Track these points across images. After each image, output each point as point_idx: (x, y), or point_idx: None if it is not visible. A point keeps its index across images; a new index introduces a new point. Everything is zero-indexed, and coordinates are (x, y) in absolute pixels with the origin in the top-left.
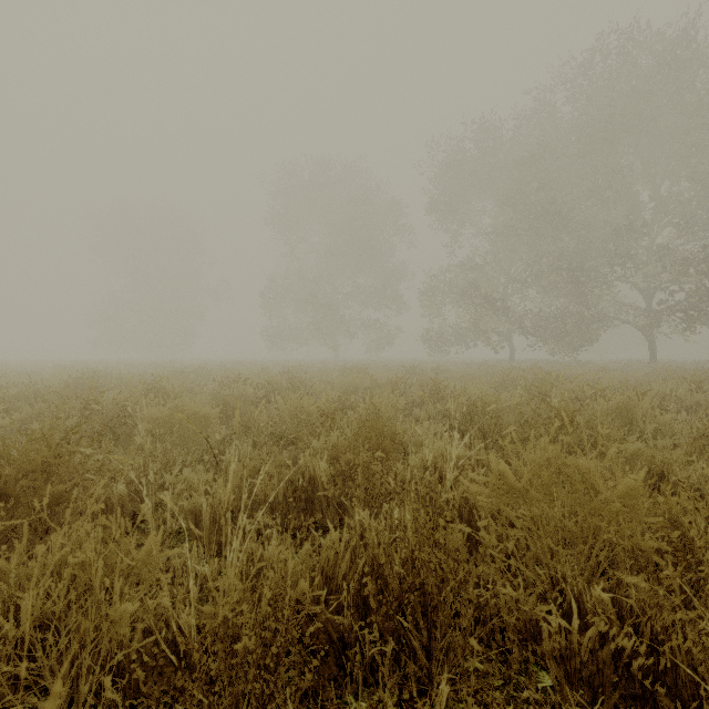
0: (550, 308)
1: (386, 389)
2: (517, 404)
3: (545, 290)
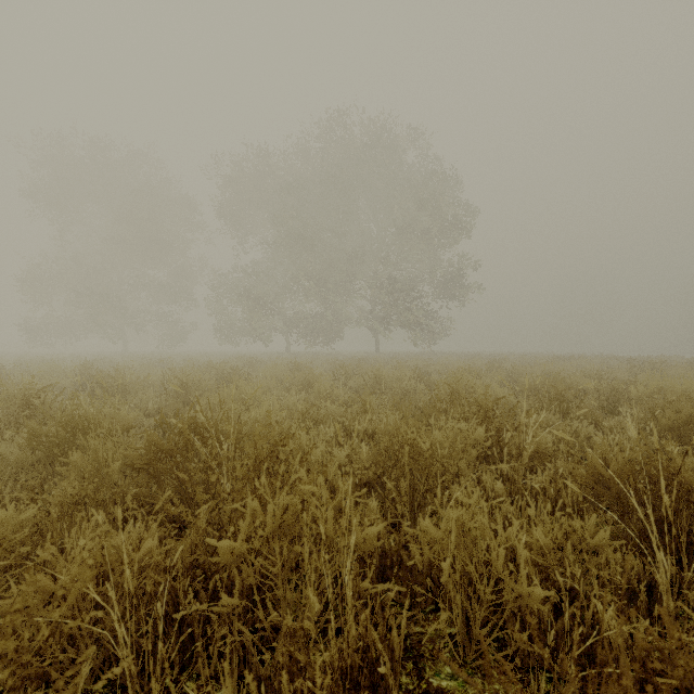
0: (311, 311)
1: (72, 375)
2: (162, 381)
3: (305, 297)
